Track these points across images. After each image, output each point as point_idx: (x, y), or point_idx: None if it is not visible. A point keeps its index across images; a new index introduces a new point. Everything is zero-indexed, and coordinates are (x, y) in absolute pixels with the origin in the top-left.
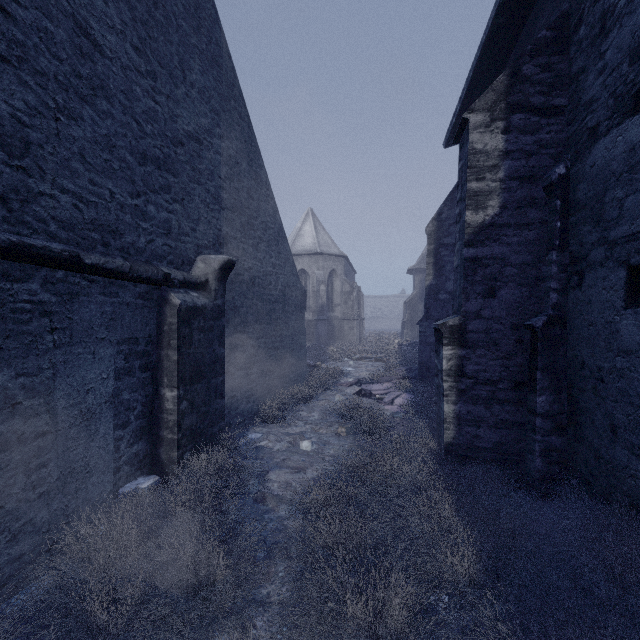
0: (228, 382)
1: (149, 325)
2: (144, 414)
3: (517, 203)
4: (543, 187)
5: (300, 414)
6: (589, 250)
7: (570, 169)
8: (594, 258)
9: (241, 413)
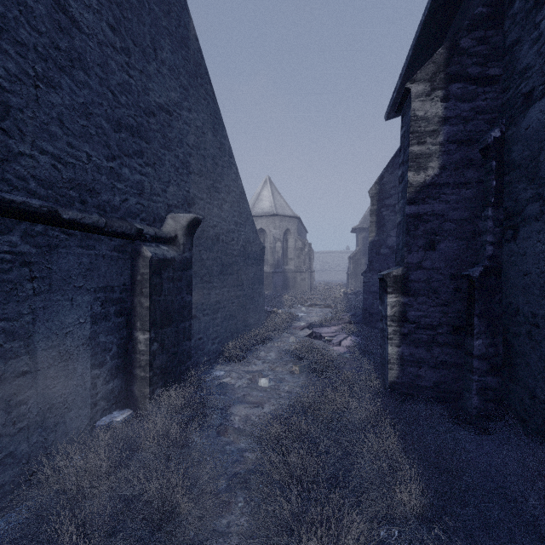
0: (195, 326)
1: (124, 275)
2: (119, 354)
3: (455, 164)
4: (479, 149)
5: (259, 354)
6: (524, 206)
7: (505, 133)
8: (529, 213)
9: (207, 353)
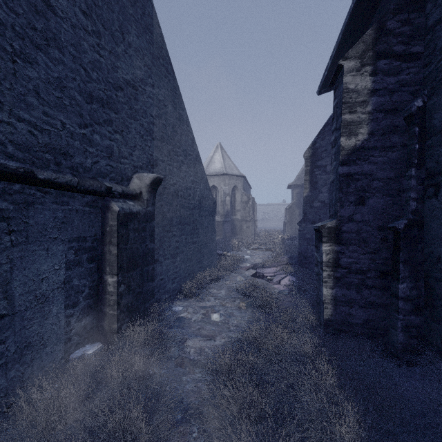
0: (158, 268)
1: (95, 227)
2: (91, 295)
3: (382, 130)
4: (404, 117)
5: (211, 291)
6: None
7: (426, 102)
8: None
9: (168, 291)
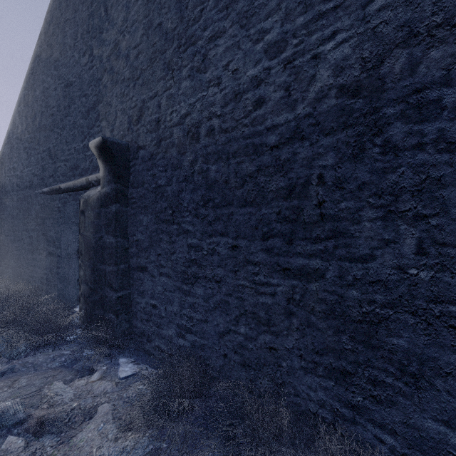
0: (148, 283)
1: None
2: None
3: None
4: None
5: None
6: None
7: None
8: None
9: (167, 339)
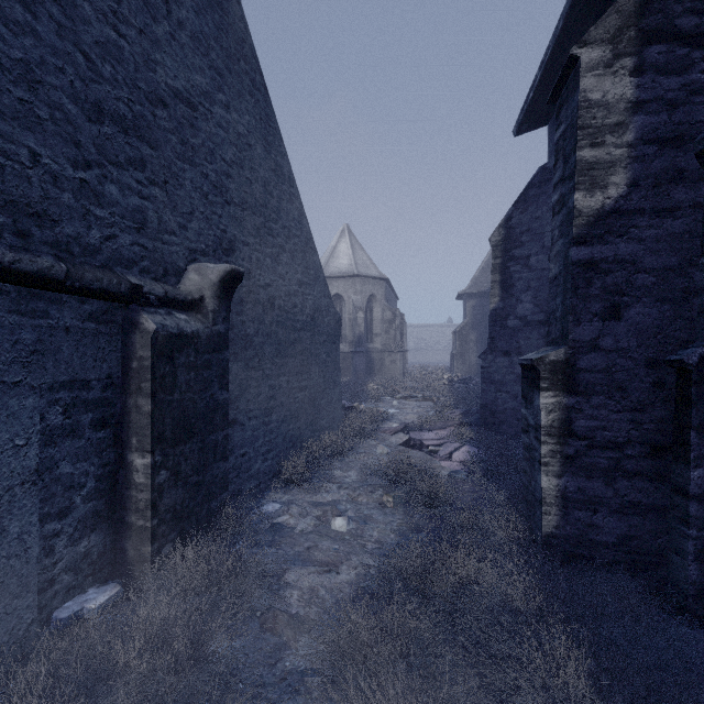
0: (236, 436)
1: (108, 361)
2: (100, 492)
3: (655, 178)
4: (696, 153)
5: (333, 474)
6: None
7: None
8: None
9: (255, 475)
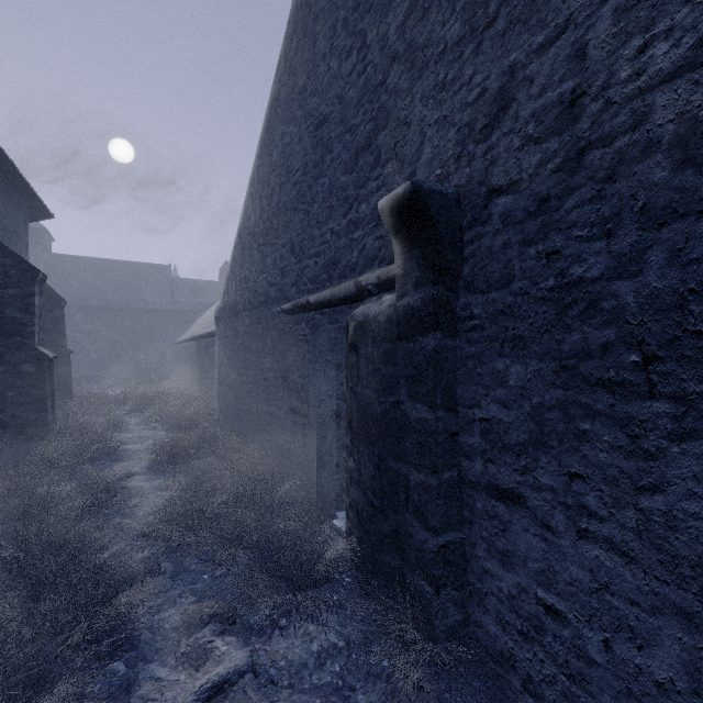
0: (523, 536)
1: None
2: None
3: None
4: None
5: None
6: None
7: None
8: None
9: None
